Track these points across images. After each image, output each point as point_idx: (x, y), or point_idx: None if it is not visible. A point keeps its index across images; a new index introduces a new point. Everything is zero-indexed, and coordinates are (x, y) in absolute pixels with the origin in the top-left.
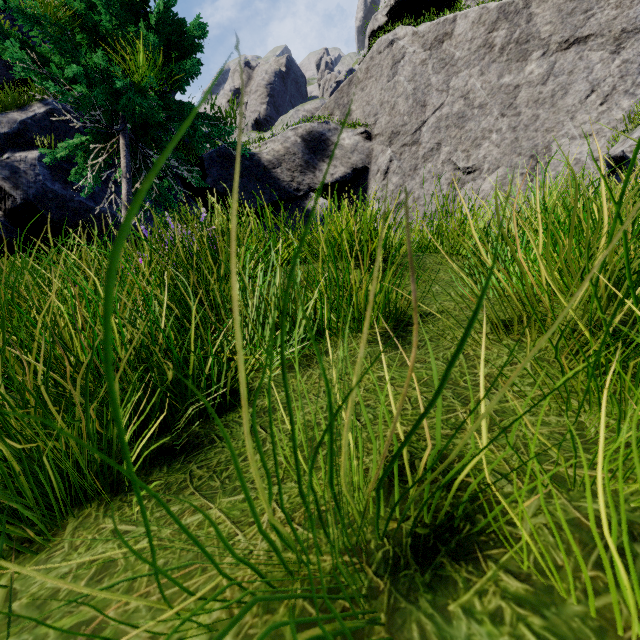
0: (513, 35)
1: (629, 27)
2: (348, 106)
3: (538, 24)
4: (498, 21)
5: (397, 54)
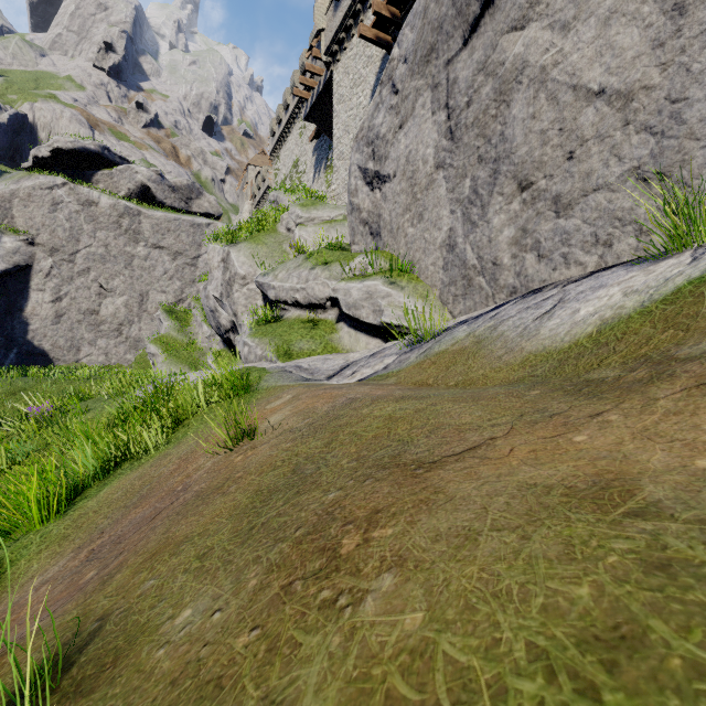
0: (132, 226)
1: (179, 251)
2: (11, 211)
3: (144, 228)
4: (125, 214)
5: (57, 198)
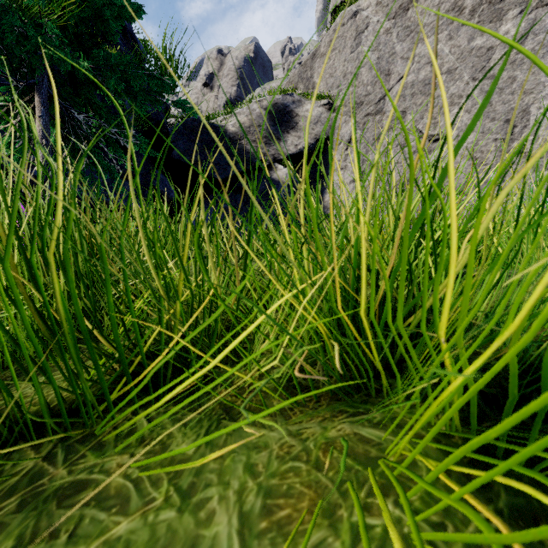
0: None
1: None
2: (311, 79)
3: None
4: None
5: (361, 25)
